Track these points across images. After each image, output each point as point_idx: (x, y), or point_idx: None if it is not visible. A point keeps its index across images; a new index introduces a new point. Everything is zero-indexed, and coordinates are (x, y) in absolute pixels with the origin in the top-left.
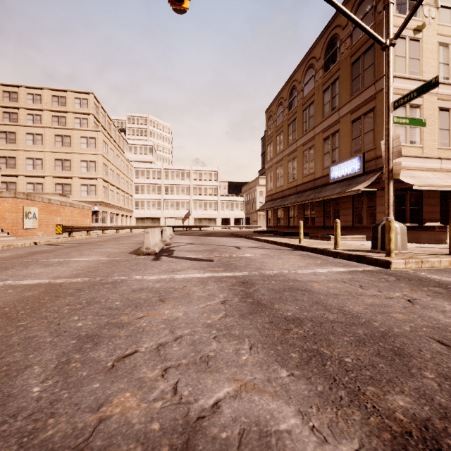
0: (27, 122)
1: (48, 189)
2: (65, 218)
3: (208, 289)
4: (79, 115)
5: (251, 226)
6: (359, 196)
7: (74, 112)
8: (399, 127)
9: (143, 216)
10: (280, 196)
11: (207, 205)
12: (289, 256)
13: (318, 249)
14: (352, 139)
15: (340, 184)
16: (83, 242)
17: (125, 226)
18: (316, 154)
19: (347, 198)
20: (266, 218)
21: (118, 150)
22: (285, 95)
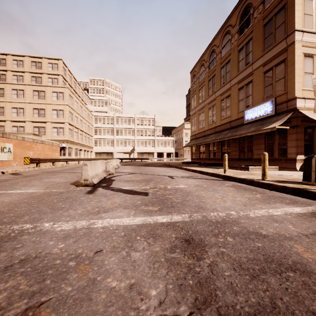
0: (13, 81)
1: (28, 130)
2: (37, 152)
3: (133, 265)
4: (51, 75)
5: (179, 158)
6: (271, 134)
7: (47, 73)
8: (308, 74)
9: (100, 151)
10: (202, 136)
11: (147, 143)
12: (222, 187)
13: (246, 180)
14: (264, 87)
15: (254, 124)
16: (43, 172)
17: (84, 158)
18: (232, 101)
19: (260, 135)
20: (191, 152)
21: (81, 102)
22: (206, 58)
